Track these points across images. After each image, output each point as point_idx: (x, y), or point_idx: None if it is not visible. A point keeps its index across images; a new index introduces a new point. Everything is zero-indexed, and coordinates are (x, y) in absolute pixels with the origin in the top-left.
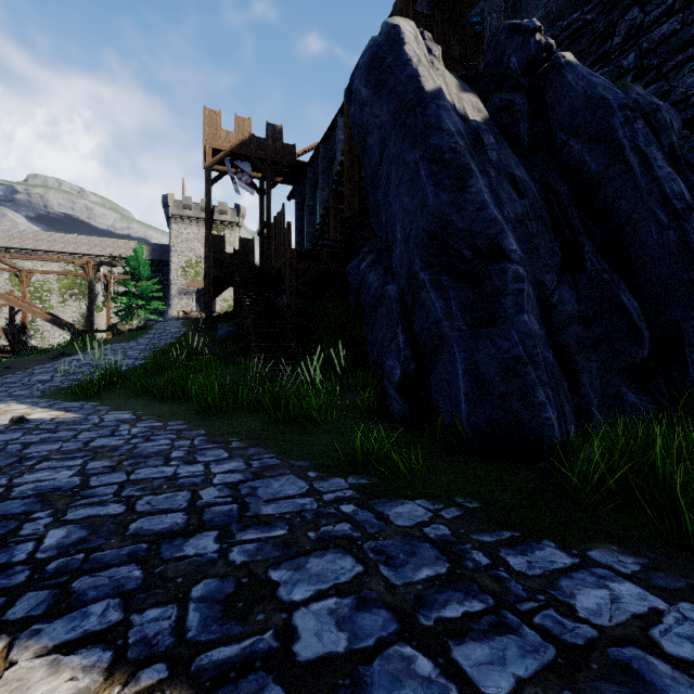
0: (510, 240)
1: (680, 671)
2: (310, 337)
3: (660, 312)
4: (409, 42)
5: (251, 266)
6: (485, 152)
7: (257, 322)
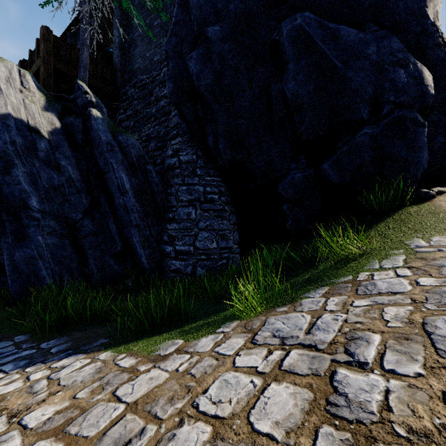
0: (32, 201)
1: None
2: None
3: (122, 231)
4: None
5: None
6: (37, 152)
7: None
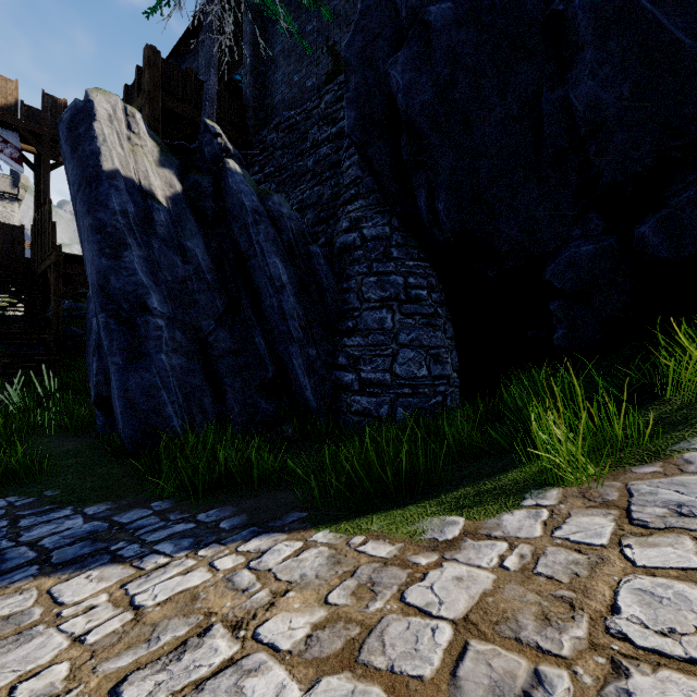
0: (153, 300)
1: (29, 549)
2: (83, 349)
3: (275, 350)
4: (99, 120)
5: (18, 258)
6: (154, 227)
7: (6, 332)
